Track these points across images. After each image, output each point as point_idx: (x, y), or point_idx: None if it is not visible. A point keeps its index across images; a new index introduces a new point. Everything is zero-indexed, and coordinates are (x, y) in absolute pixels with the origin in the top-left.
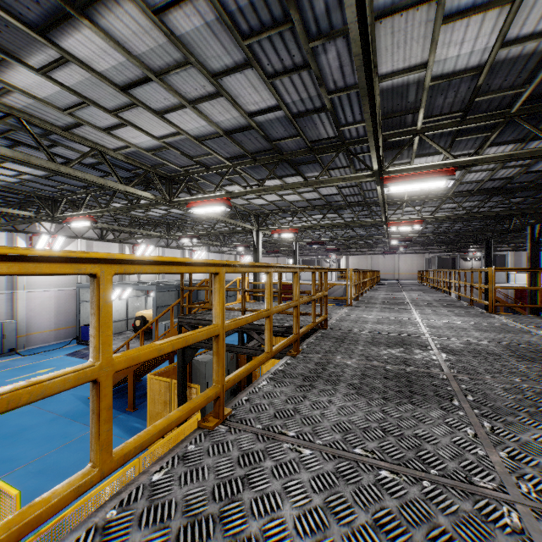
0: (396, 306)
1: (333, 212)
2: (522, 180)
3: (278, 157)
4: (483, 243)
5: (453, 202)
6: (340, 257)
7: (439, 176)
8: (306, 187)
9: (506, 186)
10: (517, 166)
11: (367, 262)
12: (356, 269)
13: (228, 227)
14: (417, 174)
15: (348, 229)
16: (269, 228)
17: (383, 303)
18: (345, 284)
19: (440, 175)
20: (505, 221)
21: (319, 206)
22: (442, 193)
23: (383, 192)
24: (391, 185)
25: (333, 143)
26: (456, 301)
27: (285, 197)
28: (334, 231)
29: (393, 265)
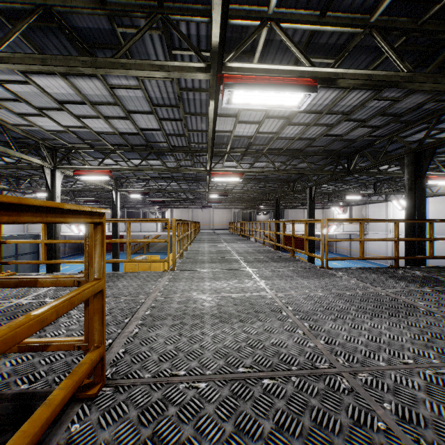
0: (228, 264)
1: (155, 159)
2: (318, 144)
3: (34, 2)
4: (268, 202)
5: (264, 161)
6: (166, 209)
7: (298, 84)
8: (94, 70)
9: (306, 149)
10: (325, 125)
11: (189, 215)
12: (180, 220)
13: (4, 160)
14: (269, 79)
15: (172, 182)
16: (72, 167)
17: (212, 261)
18: (165, 241)
19: (300, 83)
20: (290, 184)
21: (138, 146)
22: (259, 148)
23: (215, 117)
24: (235, 86)
25: (142, 1)
26: (275, 251)
27: (88, 123)
28: (159, 183)
29: (209, 217)
